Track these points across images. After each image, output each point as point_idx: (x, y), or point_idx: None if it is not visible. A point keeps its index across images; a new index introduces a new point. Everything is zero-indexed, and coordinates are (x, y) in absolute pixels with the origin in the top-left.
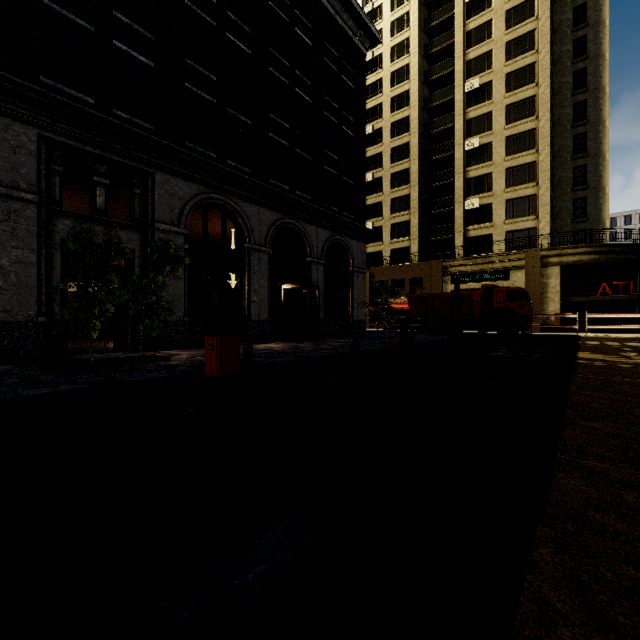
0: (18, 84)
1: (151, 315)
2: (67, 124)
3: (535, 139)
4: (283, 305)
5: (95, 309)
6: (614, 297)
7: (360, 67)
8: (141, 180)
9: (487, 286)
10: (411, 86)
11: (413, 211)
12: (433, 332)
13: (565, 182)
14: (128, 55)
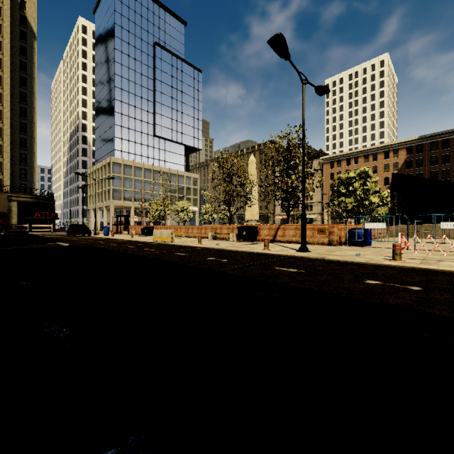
0: None
1: None
2: None
3: (2, 133)
4: None
5: None
6: (42, 218)
7: None
8: None
9: None
10: None
11: None
12: None
13: (16, 158)
14: None
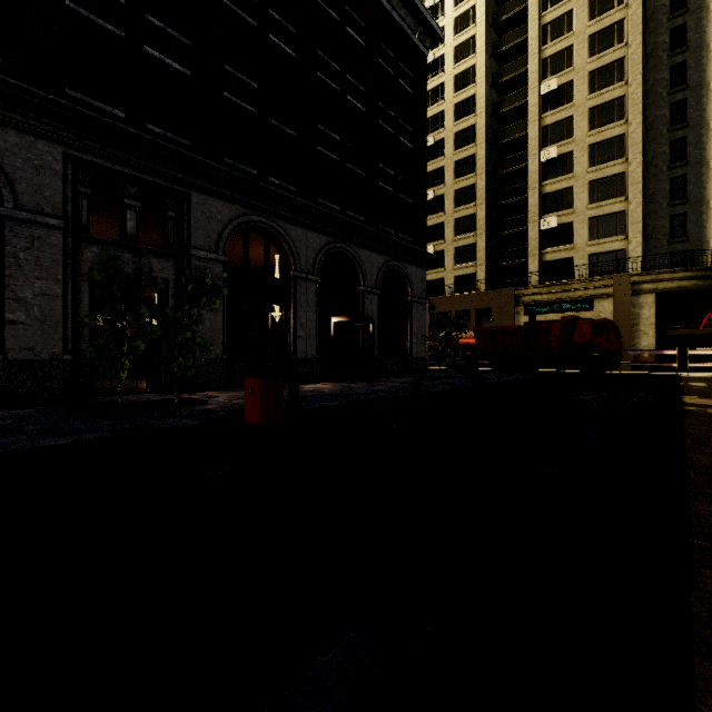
0: (42, 98)
1: (185, 353)
2: (95, 141)
3: (624, 146)
4: (333, 340)
5: (124, 346)
6: None
7: (420, 69)
8: (175, 202)
9: (568, 318)
10: (477, 90)
11: (480, 232)
12: (504, 371)
13: (660, 196)
14: (161, 63)
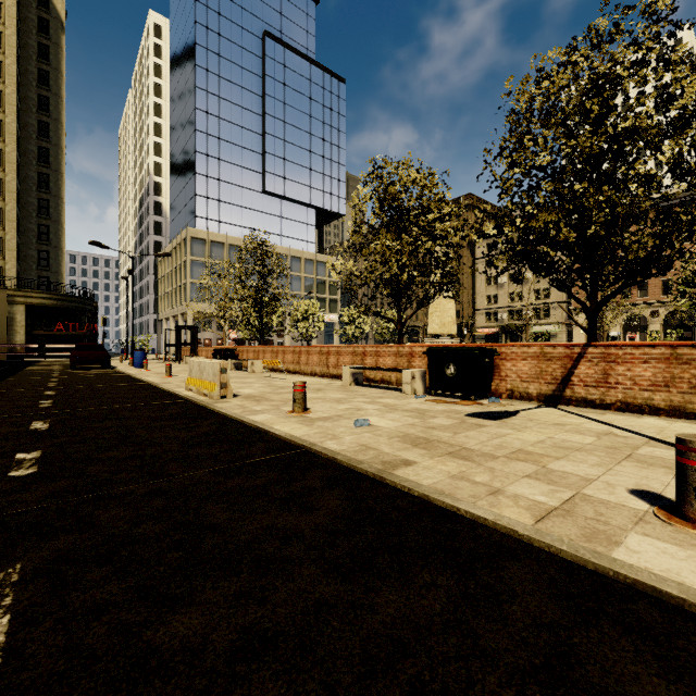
0: None
1: None
2: None
3: (2, 188)
4: None
5: None
6: (67, 333)
7: None
8: None
9: None
10: None
11: None
12: None
13: (32, 233)
14: None
